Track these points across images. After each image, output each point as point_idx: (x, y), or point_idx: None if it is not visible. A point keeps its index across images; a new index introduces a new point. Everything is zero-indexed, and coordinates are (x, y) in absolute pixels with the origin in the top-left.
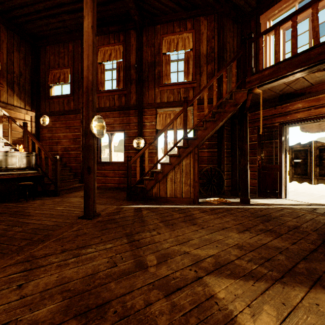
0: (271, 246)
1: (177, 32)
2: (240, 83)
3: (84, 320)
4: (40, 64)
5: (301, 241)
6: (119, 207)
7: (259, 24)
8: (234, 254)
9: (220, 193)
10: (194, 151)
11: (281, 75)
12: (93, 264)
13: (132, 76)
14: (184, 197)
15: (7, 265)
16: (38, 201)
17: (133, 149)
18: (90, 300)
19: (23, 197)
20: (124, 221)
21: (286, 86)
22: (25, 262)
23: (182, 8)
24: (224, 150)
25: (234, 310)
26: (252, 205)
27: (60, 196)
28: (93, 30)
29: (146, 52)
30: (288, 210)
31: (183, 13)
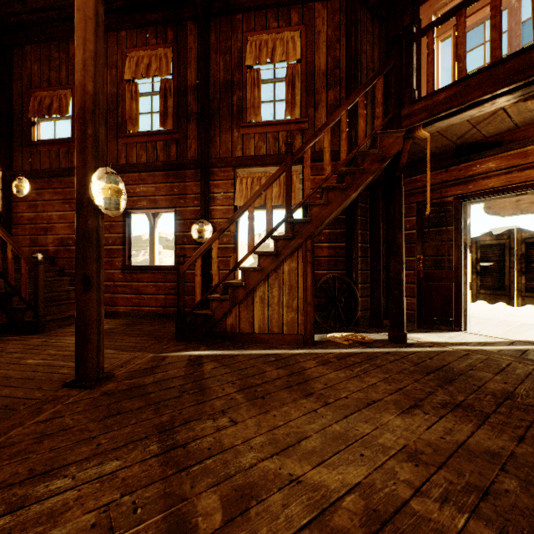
0: (478, 450)
1: (273, 29)
2: (391, 118)
3: None
4: (12, 80)
5: (532, 432)
6: (158, 356)
7: (419, 21)
8: (405, 480)
9: (350, 322)
10: (305, 246)
11: (470, 101)
12: None
13: (190, 107)
14: (287, 333)
15: None
16: None
17: (192, 242)
18: None
19: None
20: (161, 391)
21: (471, 128)
22: None
23: None
24: (358, 244)
25: None
26: (412, 347)
27: (44, 333)
28: None
29: (216, 62)
30: (479, 356)
31: None
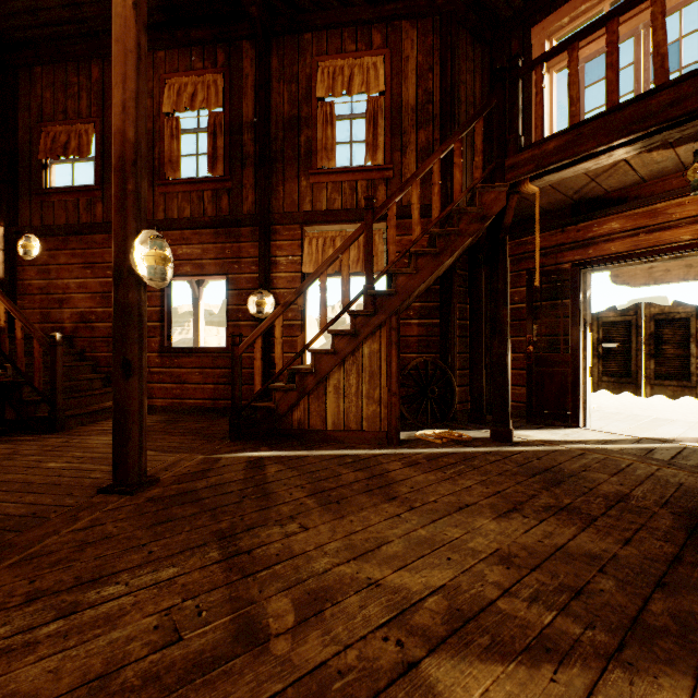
0: (577, 552)
1: (350, 53)
2: (493, 169)
3: None
4: (17, 110)
5: (641, 535)
6: (210, 458)
7: (530, 46)
8: (493, 582)
9: (446, 417)
10: (389, 323)
11: (583, 153)
12: (112, 638)
13: (245, 148)
14: (367, 430)
15: None
16: (1, 448)
17: (249, 318)
18: None
19: None
20: (217, 497)
21: (589, 181)
22: None
23: None
24: (455, 321)
25: None
26: (518, 446)
27: (63, 431)
28: (139, 13)
29: (279, 93)
30: (596, 455)
31: (364, 9)
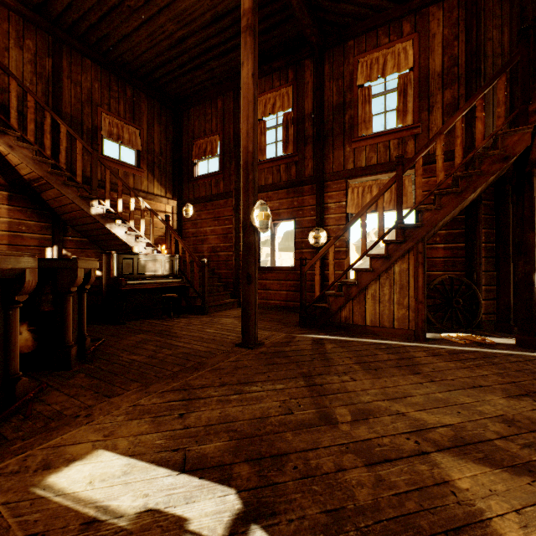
0: None
1: (384, 45)
2: (516, 115)
3: (257, 467)
4: (182, 135)
5: None
6: (289, 335)
7: None
8: (494, 430)
9: (470, 325)
10: (416, 248)
11: None
12: (261, 406)
13: (307, 132)
14: (397, 328)
15: (165, 391)
16: (183, 320)
17: (309, 247)
18: (262, 447)
19: (166, 314)
20: (297, 356)
21: None
22: (182, 391)
23: (392, 2)
24: (480, 244)
25: (487, 510)
26: None
27: (208, 314)
28: (254, 79)
29: (329, 89)
30: None
31: (395, 9)
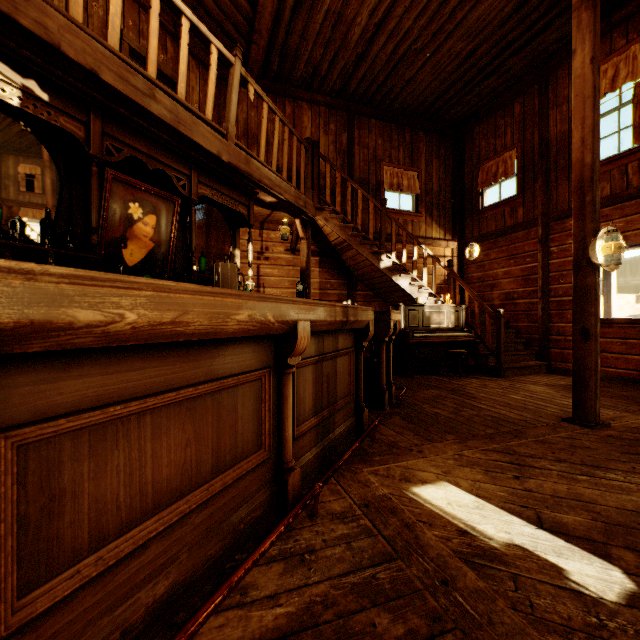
0: None
1: None
2: None
3: None
4: (464, 163)
5: None
6: None
7: None
8: None
9: None
10: None
11: None
12: (631, 498)
13: None
14: None
15: (486, 449)
16: (474, 381)
17: None
18: None
19: (451, 371)
20: None
21: None
22: (506, 454)
23: None
24: None
25: None
26: None
27: (504, 378)
28: (594, 64)
29: None
30: None
31: None
